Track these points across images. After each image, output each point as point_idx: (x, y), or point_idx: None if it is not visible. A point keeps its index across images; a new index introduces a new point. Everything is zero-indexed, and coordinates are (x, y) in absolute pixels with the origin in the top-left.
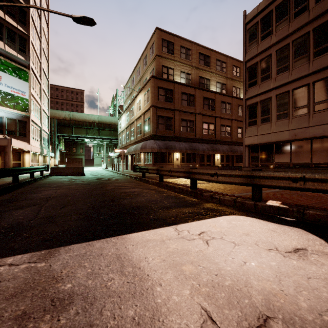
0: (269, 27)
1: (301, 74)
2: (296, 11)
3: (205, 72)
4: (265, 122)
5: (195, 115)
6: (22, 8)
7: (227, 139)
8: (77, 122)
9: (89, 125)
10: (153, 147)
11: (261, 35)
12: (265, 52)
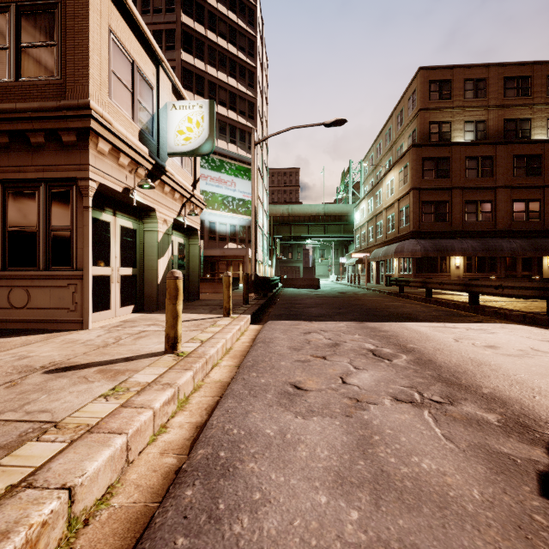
0: None
1: None
2: None
3: (519, 107)
4: None
5: (495, 190)
6: (250, 102)
7: None
8: (296, 218)
9: (312, 220)
10: (414, 250)
11: None
12: None
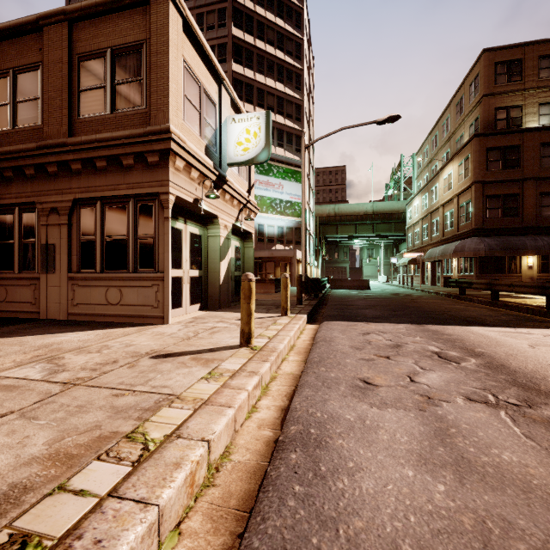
0: None
1: None
2: None
3: None
4: None
5: None
6: (297, 104)
7: None
8: (343, 218)
9: (360, 219)
10: (477, 249)
11: None
12: None
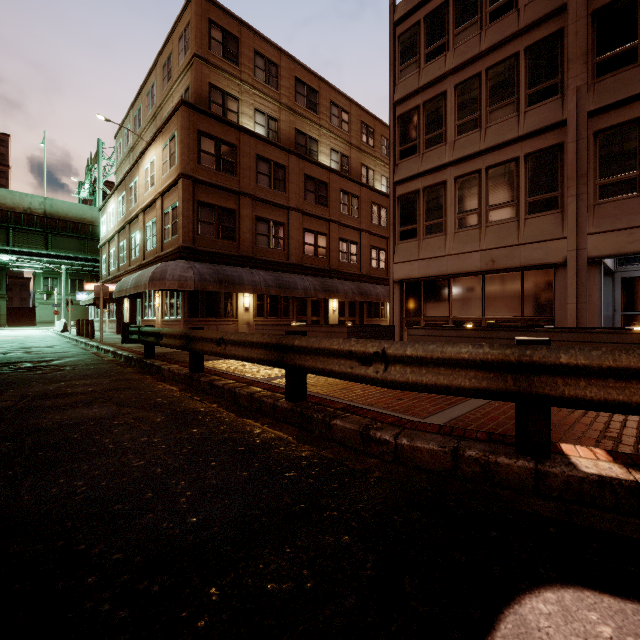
0: (442, 37)
1: (503, 136)
2: (494, 9)
3: (309, 122)
4: (434, 232)
5: (288, 211)
6: None
7: (351, 268)
8: None
9: (16, 219)
10: (184, 277)
11: (426, 51)
12: (433, 87)
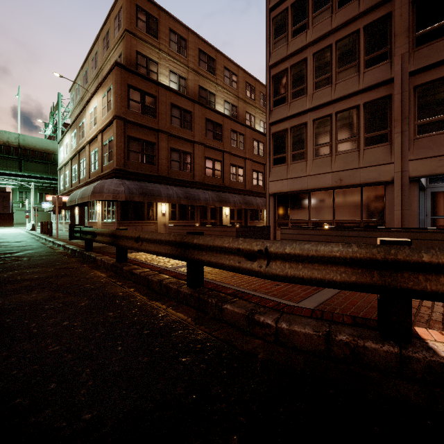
0: (304, 18)
1: (348, 90)
2: None
3: (209, 81)
4: (298, 159)
5: (193, 144)
6: None
7: (239, 185)
8: None
9: None
10: (117, 191)
11: (292, 29)
12: (298, 55)
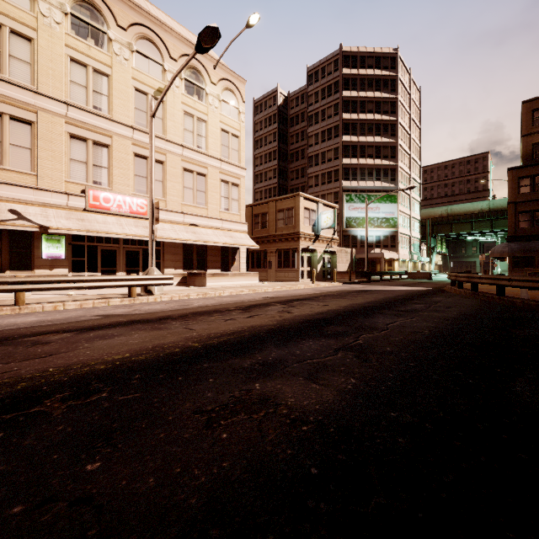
0: None
1: None
2: None
3: None
4: None
5: None
6: (392, 146)
7: None
8: (456, 217)
9: (475, 217)
10: (502, 251)
11: None
12: None
